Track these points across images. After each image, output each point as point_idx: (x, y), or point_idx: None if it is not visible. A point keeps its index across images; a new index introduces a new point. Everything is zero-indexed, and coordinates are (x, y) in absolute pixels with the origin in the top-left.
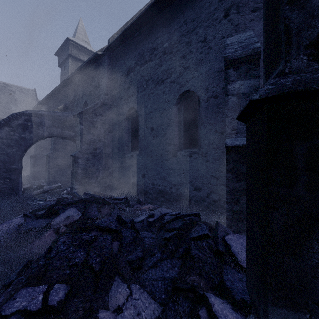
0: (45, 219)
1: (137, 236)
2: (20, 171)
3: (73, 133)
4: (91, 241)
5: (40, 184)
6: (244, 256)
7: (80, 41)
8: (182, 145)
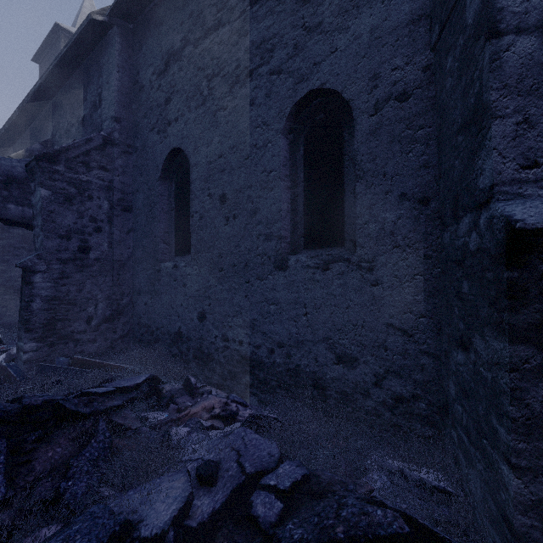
0: None
1: None
2: None
3: (31, 211)
4: None
5: None
6: None
7: None
8: (300, 240)
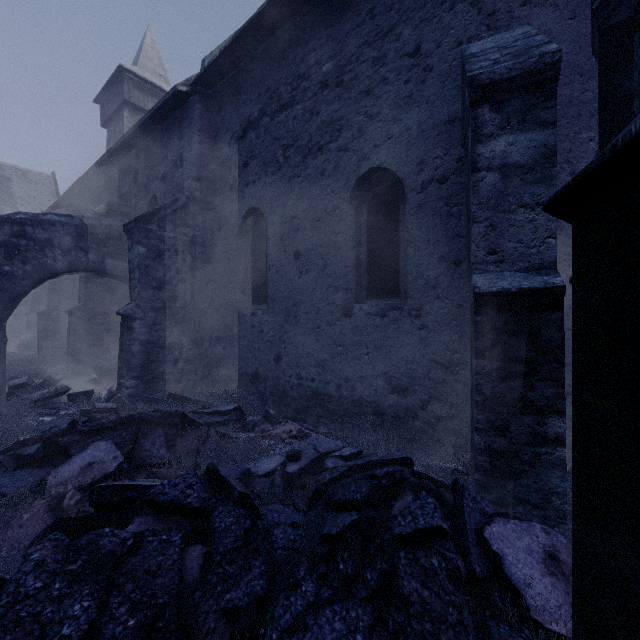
0: (36, 468)
1: (255, 525)
2: (1, 348)
3: (124, 265)
4: (123, 554)
5: (49, 376)
6: (543, 590)
7: (148, 73)
8: (363, 291)
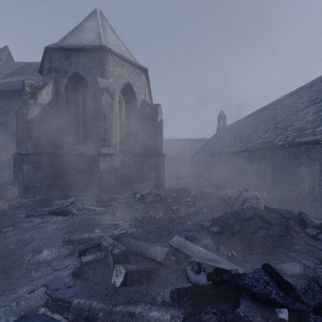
0: None
1: None
2: None
3: None
4: None
5: None
6: None
7: None
8: None
